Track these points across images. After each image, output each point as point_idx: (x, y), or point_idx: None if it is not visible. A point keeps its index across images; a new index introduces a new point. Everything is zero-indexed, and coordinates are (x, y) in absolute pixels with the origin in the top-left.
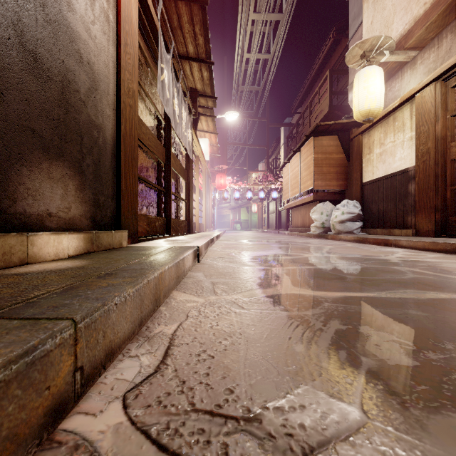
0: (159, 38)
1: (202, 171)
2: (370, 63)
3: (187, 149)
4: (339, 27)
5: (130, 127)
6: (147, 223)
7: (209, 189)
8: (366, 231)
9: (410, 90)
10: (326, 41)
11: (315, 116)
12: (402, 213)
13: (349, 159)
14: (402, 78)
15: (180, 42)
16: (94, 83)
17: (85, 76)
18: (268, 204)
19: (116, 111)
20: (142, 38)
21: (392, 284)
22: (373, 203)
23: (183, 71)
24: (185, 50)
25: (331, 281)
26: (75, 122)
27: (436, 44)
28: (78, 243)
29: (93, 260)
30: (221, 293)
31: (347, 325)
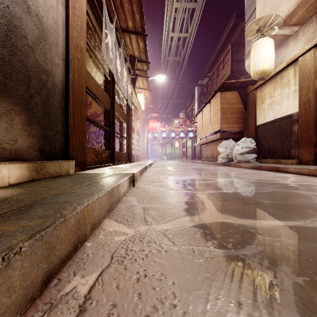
0: (103, 9)
1: (139, 117)
2: (264, 36)
3: (127, 100)
4: (238, 13)
5: (78, 76)
6: (95, 154)
7: (144, 131)
8: (259, 161)
9: (294, 55)
10: (228, 24)
11: (221, 78)
12: (287, 147)
13: (246, 108)
14: (287, 47)
15: (122, 18)
16: (43, 33)
17: (33, 26)
18: (186, 141)
19: (65, 61)
20: (91, 9)
21: (309, 210)
22: (265, 140)
23: (124, 42)
24: (126, 25)
25: (251, 207)
26: (22, 64)
27: (314, 20)
28: (20, 172)
29: (28, 189)
30: (151, 221)
31: (302, 276)
